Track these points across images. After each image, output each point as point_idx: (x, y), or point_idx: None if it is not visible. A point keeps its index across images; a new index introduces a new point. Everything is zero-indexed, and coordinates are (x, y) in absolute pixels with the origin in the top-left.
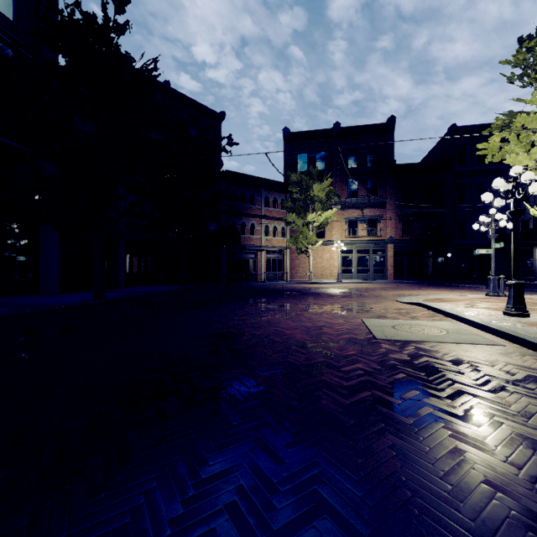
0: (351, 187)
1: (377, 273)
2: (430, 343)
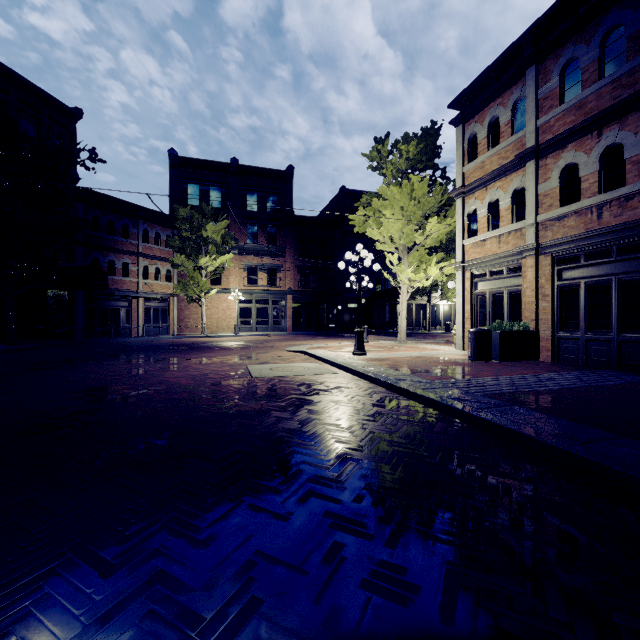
0: (250, 232)
1: (277, 324)
2: (292, 377)
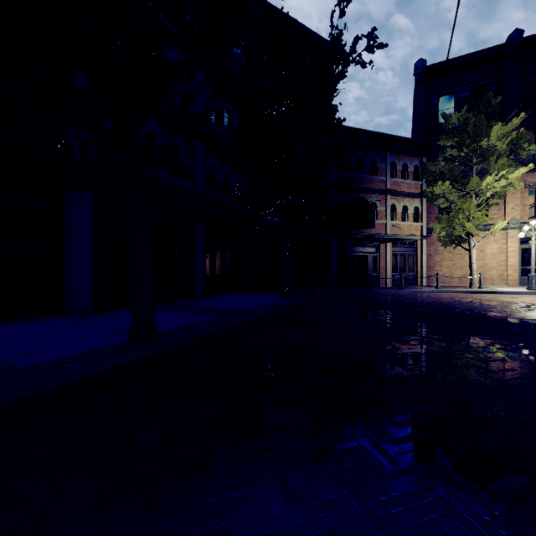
0: None
1: None
2: None
